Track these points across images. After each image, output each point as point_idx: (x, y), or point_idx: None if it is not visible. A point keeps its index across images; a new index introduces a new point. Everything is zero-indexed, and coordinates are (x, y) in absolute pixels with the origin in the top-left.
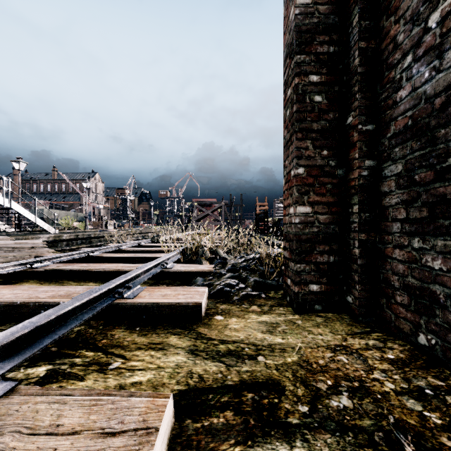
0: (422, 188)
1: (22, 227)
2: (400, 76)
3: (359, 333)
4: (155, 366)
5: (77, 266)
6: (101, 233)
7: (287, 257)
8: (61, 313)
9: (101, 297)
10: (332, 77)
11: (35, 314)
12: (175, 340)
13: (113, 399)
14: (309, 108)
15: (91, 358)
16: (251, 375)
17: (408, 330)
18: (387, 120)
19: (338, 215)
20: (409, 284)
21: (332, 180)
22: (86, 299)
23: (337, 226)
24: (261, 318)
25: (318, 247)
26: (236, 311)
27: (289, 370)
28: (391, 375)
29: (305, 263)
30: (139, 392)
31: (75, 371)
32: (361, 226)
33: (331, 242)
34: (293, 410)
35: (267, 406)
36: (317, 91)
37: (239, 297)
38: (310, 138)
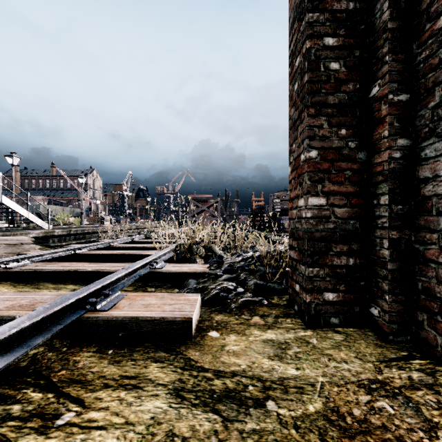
0: None
1: (15, 223)
2: None
3: (395, 360)
4: (122, 420)
5: (57, 265)
6: (95, 229)
7: (295, 258)
8: None
9: (67, 310)
10: (352, 40)
11: None
12: (156, 370)
13: None
14: (323, 77)
15: (35, 404)
16: (259, 441)
17: None
18: (430, 85)
19: (359, 208)
20: None
21: (352, 165)
22: (42, 315)
23: (358, 221)
24: (266, 334)
25: (335, 247)
26: (234, 324)
27: (315, 429)
28: None
29: (319, 267)
30: None
31: (5, 431)
32: (392, 221)
33: (351, 240)
34: None
35: None
36: (333, 57)
37: (238, 304)
38: (325, 114)
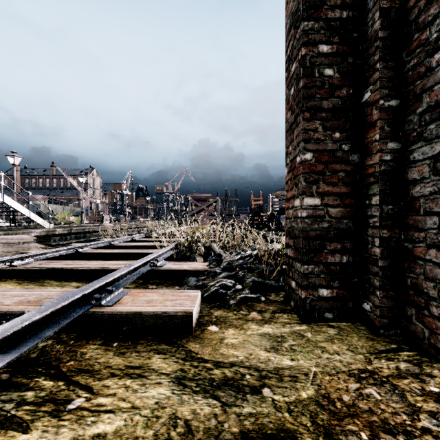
0: None
1: (16, 222)
2: (438, 35)
3: (384, 352)
4: (128, 404)
5: (61, 263)
6: (95, 228)
7: (291, 256)
8: (11, 332)
9: (74, 305)
10: (346, 47)
11: None
12: (159, 361)
13: None
14: (318, 83)
15: (47, 391)
16: (255, 423)
17: None
18: (418, 91)
19: (352, 208)
20: None
21: (346, 166)
22: (51, 309)
23: (351, 221)
24: (263, 329)
25: (329, 245)
26: (233, 319)
27: (306, 412)
28: None
29: (313, 264)
30: None
31: (21, 414)
32: (383, 221)
33: (344, 239)
34: None
35: None
36: (328, 64)
37: (237, 300)
38: (319, 118)
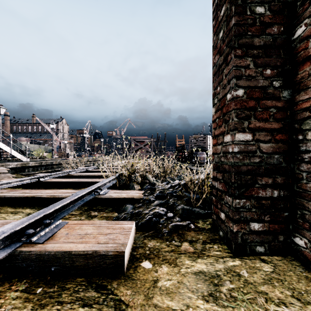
0: None
1: (1, 157)
2: None
3: None
4: None
5: (19, 192)
6: (60, 161)
7: (220, 189)
8: None
9: None
10: None
11: None
12: None
13: None
14: (249, 20)
15: None
16: None
17: None
18: None
19: (283, 144)
20: None
21: (277, 103)
22: None
23: (282, 156)
24: (197, 265)
25: (260, 180)
26: (166, 251)
27: None
28: None
29: (245, 199)
30: None
31: None
32: None
33: (275, 174)
34: None
35: None
36: (259, 2)
37: (168, 229)
38: (251, 55)
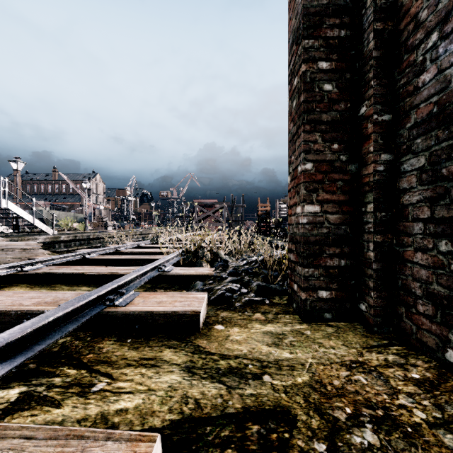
0: (451, 183)
1: (19, 228)
2: (423, 58)
3: (376, 346)
4: (145, 387)
5: (70, 268)
6: (100, 234)
7: (294, 260)
8: (39, 325)
9: (90, 305)
10: (344, 64)
11: (17, 324)
12: (170, 354)
13: (84, 443)
14: (317, 97)
15: (72, 377)
16: (256, 401)
17: (433, 344)
18: (407, 108)
19: (350, 215)
20: (435, 292)
21: (344, 176)
22: (71, 308)
23: (349, 227)
24: (266, 327)
25: (328, 250)
26: (238, 319)
27: (300, 393)
28: (419, 400)
29: (313, 268)
30: (119, 432)
31: (52, 395)
32: (377, 227)
33: (342, 244)
34: (308, 449)
35: (276, 444)
36: (327, 79)
37: (242, 303)
38: (319, 130)
